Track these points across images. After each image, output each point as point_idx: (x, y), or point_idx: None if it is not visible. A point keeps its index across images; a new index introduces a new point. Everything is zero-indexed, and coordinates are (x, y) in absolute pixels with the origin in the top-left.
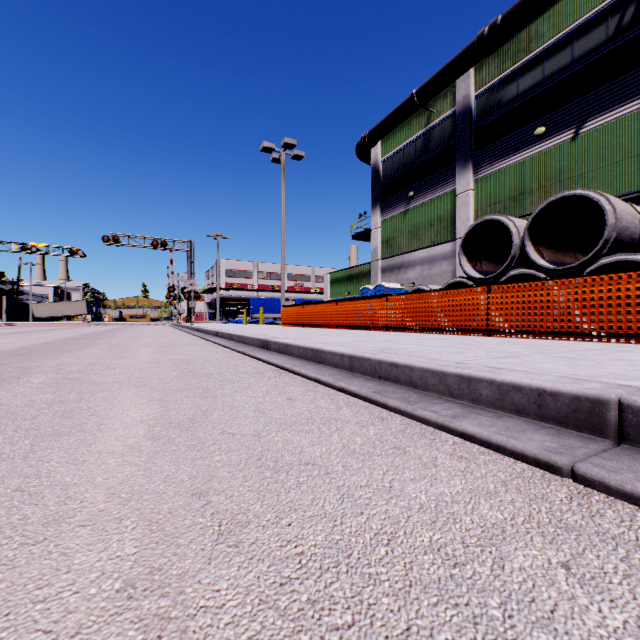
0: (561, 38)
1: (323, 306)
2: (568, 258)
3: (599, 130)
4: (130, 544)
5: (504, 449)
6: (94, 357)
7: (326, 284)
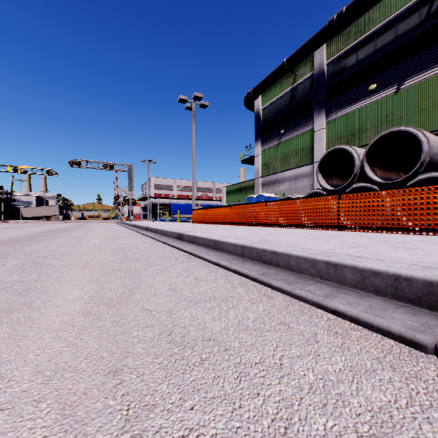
0: (387, 22)
1: (221, 209)
2: (394, 175)
3: (414, 86)
4: (40, 433)
5: (372, 326)
6: (57, 246)
7: (223, 194)
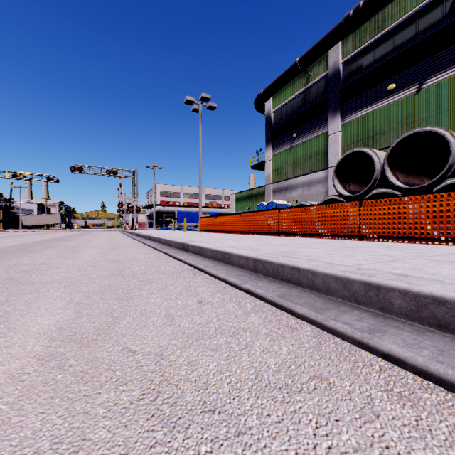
0: (407, 17)
1: (230, 217)
2: (416, 180)
3: (437, 85)
4: None
5: (452, 385)
6: (47, 257)
7: (232, 201)
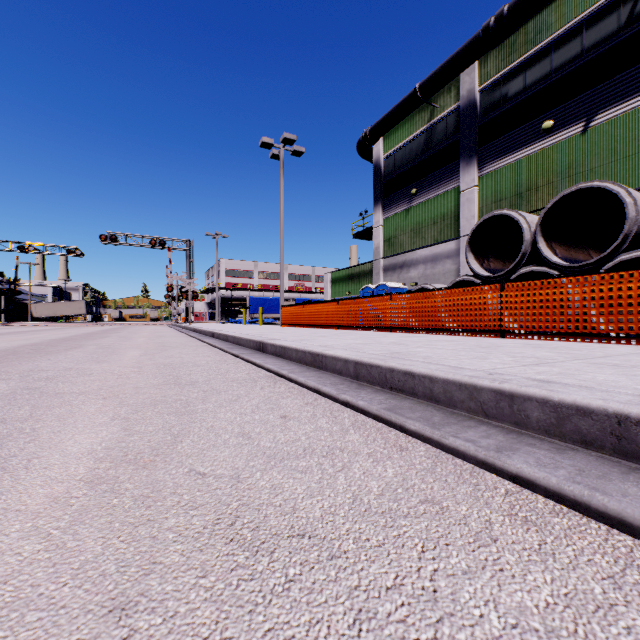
0: (570, 28)
1: (324, 306)
2: (581, 255)
3: (610, 123)
4: None
5: (587, 508)
6: (74, 361)
7: (327, 284)
